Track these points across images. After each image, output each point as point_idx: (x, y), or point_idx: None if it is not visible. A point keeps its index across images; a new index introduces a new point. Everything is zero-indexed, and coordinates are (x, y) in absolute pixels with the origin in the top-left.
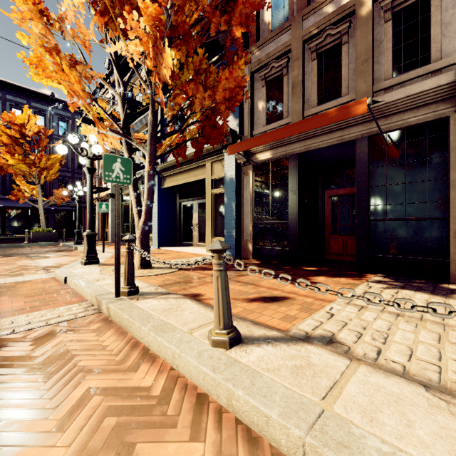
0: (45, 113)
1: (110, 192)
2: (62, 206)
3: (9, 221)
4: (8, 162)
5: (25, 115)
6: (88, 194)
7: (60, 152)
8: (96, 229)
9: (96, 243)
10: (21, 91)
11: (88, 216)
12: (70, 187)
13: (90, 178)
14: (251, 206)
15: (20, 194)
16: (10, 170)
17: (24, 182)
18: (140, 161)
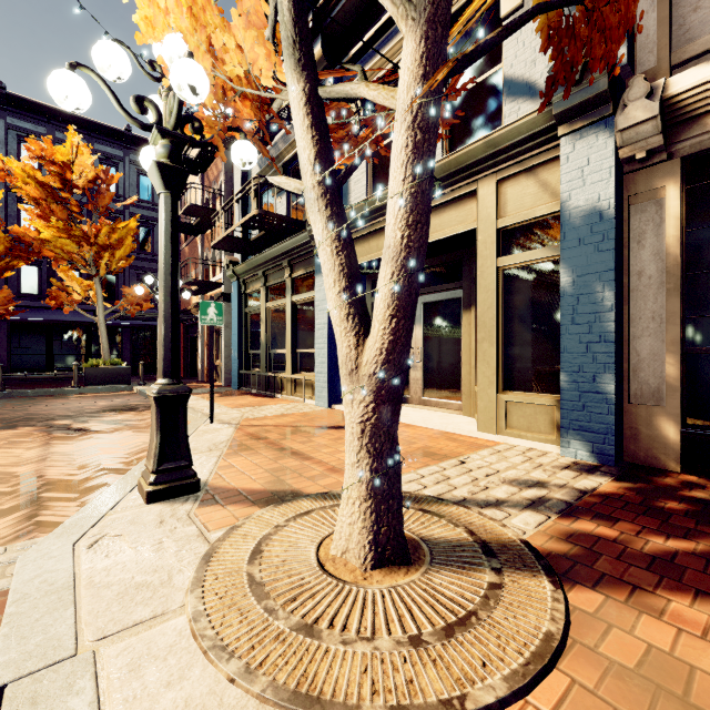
0: (118, 162)
1: (223, 290)
2: (142, 320)
3: (59, 347)
4: (41, 235)
5: (70, 147)
6: (162, 258)
7: (63, 98)
8: (198, 359)
9: (198, 388)
10: (78, 124)
11: (162, 333)
12: (148, 278)
13: (167, 203)
14: (672, 298)
15: (63, 295)
16: (46, 252)
17: (73, 274)
18: (286, 214)
